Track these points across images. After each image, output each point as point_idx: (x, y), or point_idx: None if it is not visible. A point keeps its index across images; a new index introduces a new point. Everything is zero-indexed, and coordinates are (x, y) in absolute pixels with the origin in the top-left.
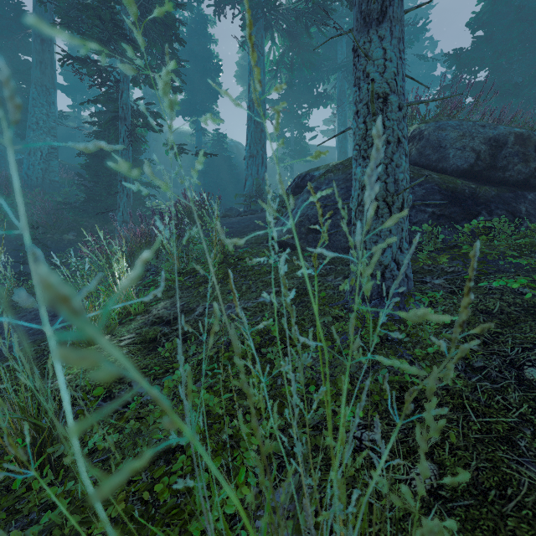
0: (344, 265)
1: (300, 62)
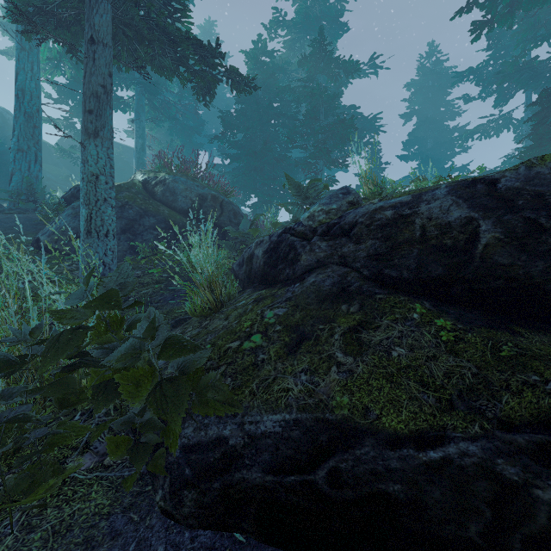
0: None
1: None
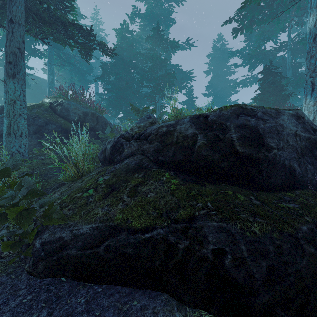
0: None
1: None
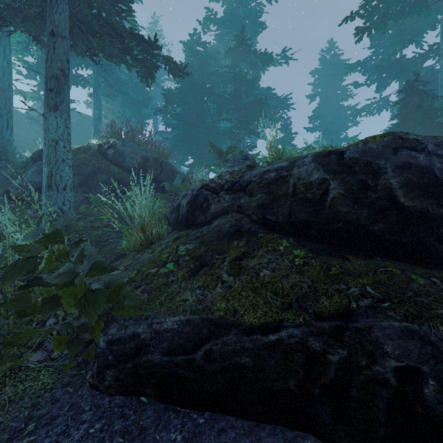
0: None
1: None
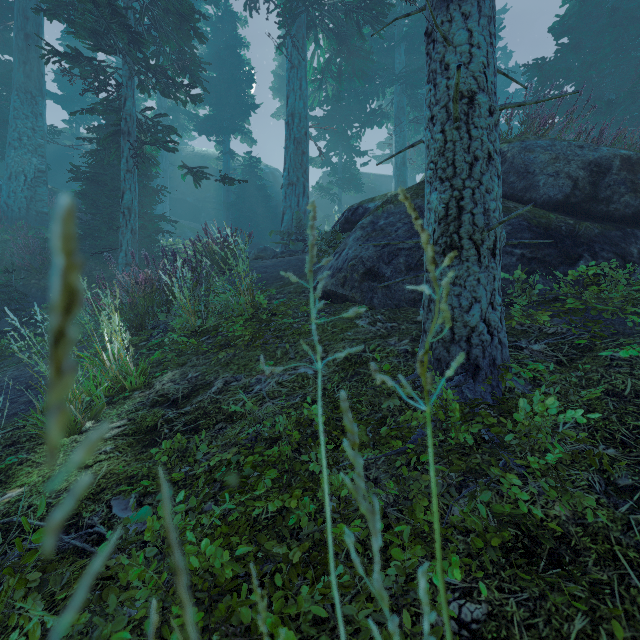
0: (410, 322)
1: (350, 70)
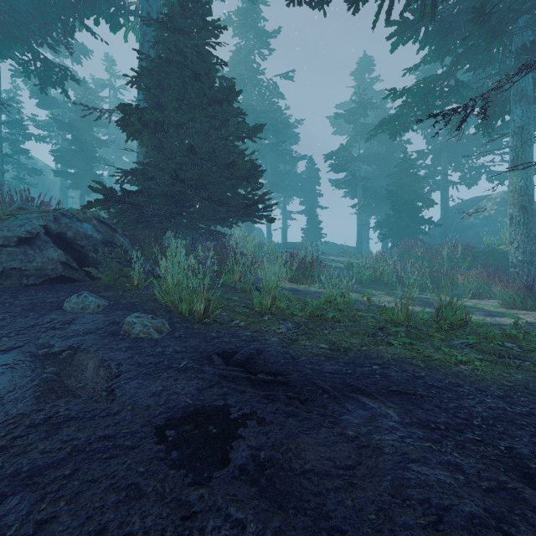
0: None
1: None
